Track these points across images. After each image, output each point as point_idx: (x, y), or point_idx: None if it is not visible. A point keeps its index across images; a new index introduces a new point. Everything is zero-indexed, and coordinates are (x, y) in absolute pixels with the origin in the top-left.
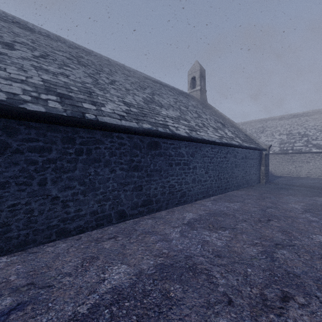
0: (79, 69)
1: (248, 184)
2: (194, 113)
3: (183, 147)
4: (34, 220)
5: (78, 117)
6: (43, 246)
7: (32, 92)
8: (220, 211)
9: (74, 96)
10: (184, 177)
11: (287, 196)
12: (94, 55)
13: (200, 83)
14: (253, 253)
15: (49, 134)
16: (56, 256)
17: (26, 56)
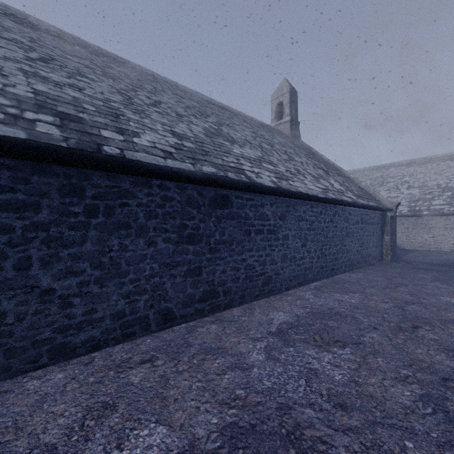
0: (103, 81)
1: (366, 262)
2: (283, 154)
3: (267, 205)
4: (8, 331)
5: (89, 151)
6: (22, 377)
7: (9, 107)
8: (329, 308)
9: (87, 119)
10: (270, 252)
11: (432, 283)
12: (131, 67)
13: (291, 112)
14: (407, 400)
15: (35, 179)
16: (38, 402)
17: (13, 56)
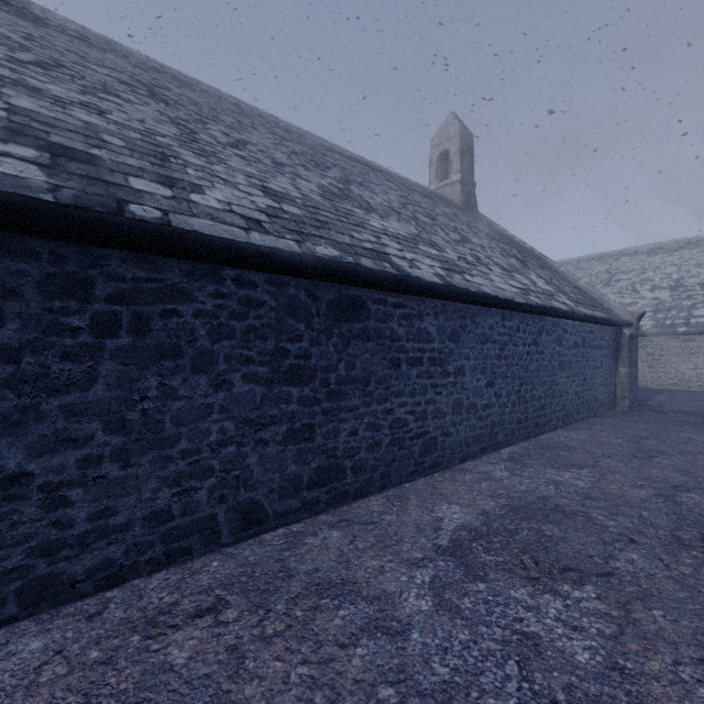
0: (146, 105)
1: (590, 411)
2: (452, 232)
3: (429, 315)
4: None
5: (98, 211)
6: None
7: None
8: (541, 498)
9: (105, 158)
10: (433, 397)
11: None
12: (201, 90)
13: (462, 166)
14: None
15: None
16: None
17: None
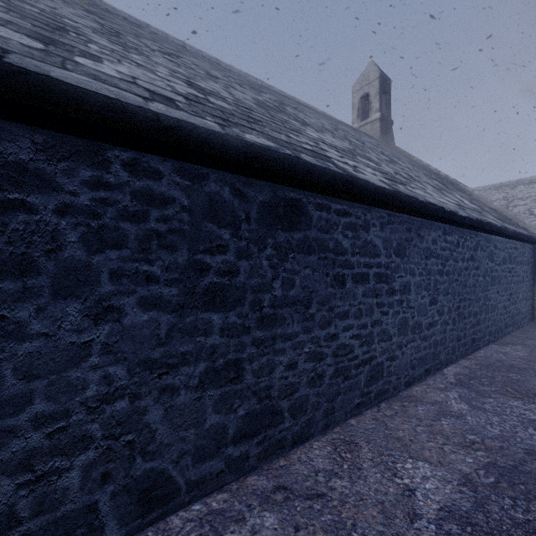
0: (73, 8)
1: (514, 325)
2: (381, 154)
3: (375, 226)
4: None
5: None
6: None
7: None
8: (529, 451)
9: None
10: (379, 318)
11: None
12: (150, 31)
13: (381, 106)
14: None
15: None
16: None
17: None
